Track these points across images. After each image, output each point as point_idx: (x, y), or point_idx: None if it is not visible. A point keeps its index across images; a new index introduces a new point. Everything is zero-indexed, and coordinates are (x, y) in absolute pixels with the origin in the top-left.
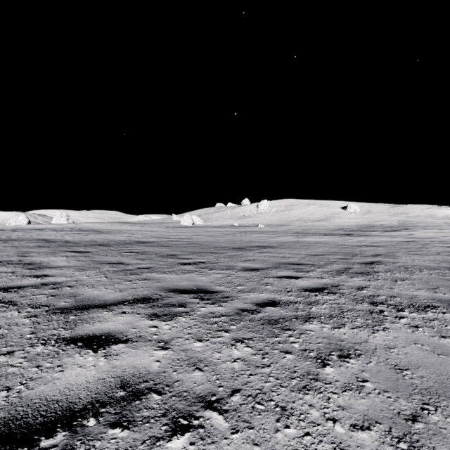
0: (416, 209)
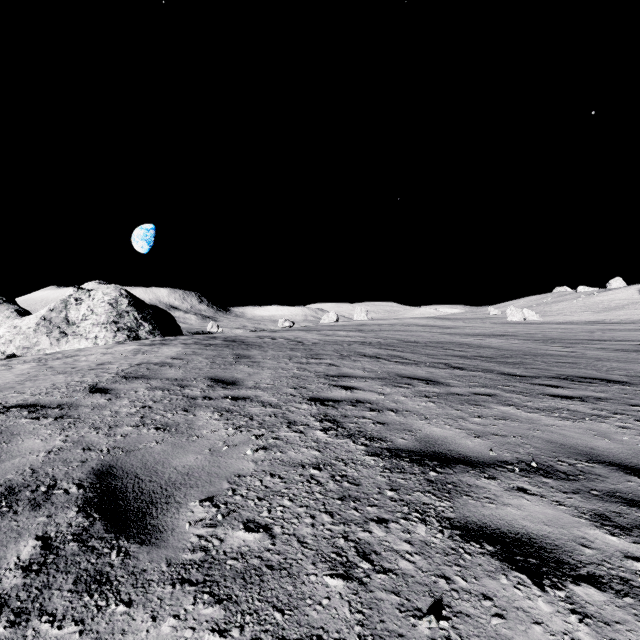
0: None
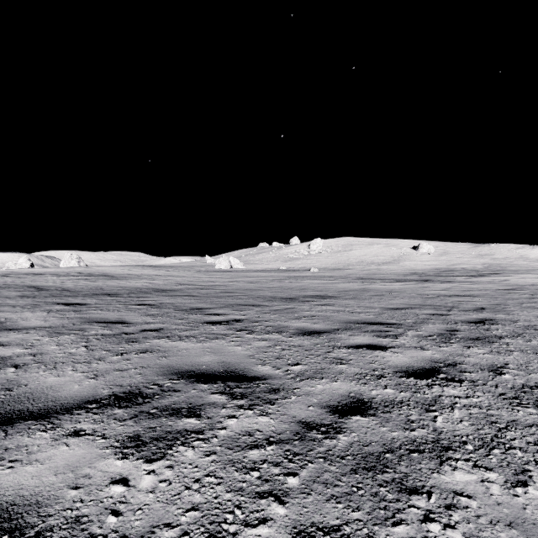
0: (504, 250)
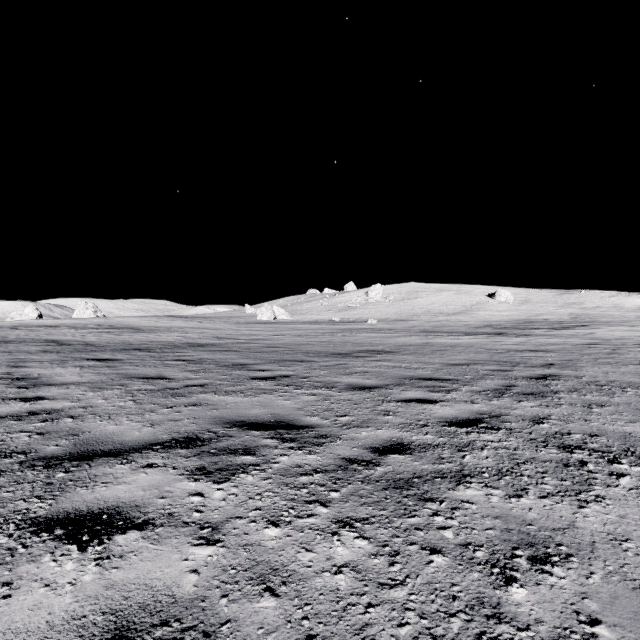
0: (595, 298)
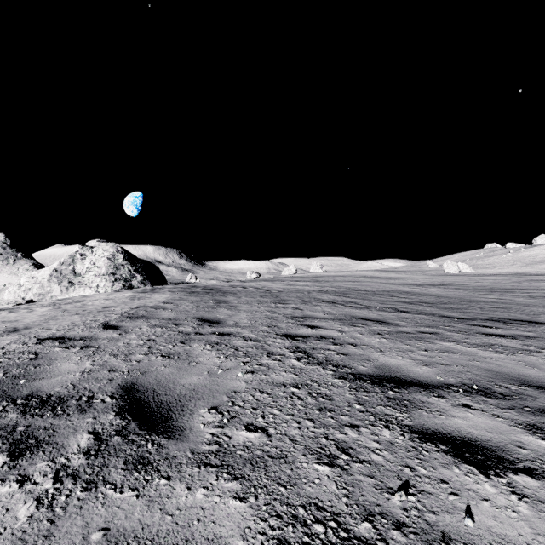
0: None
